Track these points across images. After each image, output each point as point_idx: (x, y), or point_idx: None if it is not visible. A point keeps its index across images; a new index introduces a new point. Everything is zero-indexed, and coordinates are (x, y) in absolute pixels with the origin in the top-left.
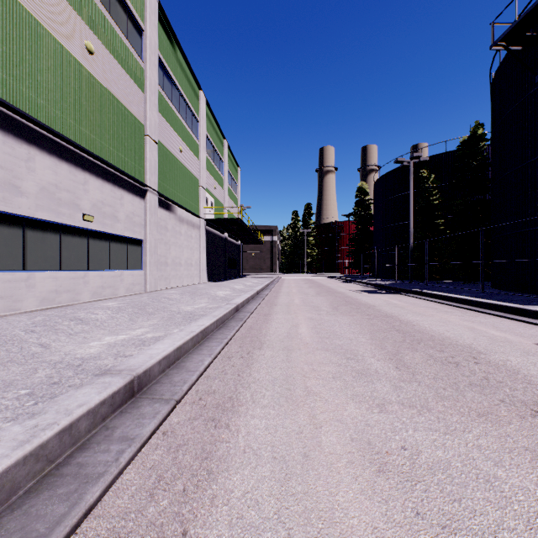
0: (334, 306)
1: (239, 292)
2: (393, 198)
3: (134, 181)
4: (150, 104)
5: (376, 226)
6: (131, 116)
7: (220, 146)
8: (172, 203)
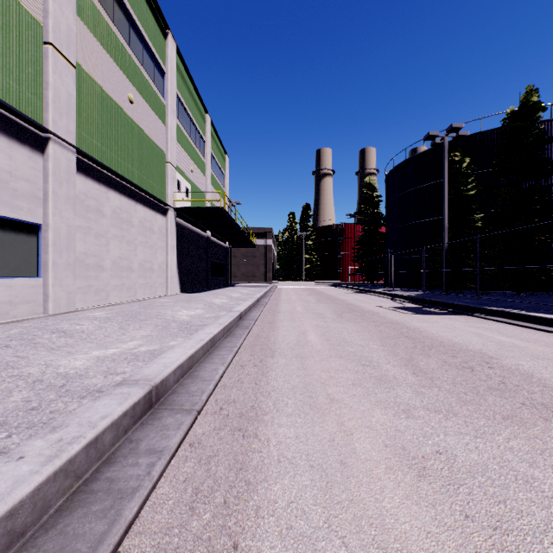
0: (402, 357)
1: (217, 309)
2: (412, 191)
3: (12, 115)
4: None
5: (389, 225)
6: None
7: (200, 120)
8: (112, 174)
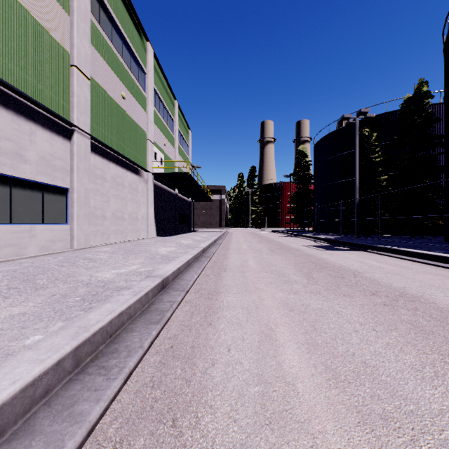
0: (304, 272)
1: (185, 247)
2: (334, 158)
3: (53, 117)
4: (77, 30)
5: (316, 184)
6: (49, 36)
7: (171, 105)
8: (112, 151)
